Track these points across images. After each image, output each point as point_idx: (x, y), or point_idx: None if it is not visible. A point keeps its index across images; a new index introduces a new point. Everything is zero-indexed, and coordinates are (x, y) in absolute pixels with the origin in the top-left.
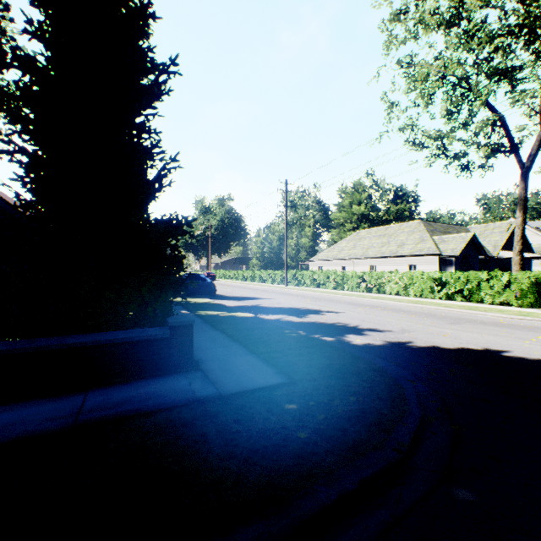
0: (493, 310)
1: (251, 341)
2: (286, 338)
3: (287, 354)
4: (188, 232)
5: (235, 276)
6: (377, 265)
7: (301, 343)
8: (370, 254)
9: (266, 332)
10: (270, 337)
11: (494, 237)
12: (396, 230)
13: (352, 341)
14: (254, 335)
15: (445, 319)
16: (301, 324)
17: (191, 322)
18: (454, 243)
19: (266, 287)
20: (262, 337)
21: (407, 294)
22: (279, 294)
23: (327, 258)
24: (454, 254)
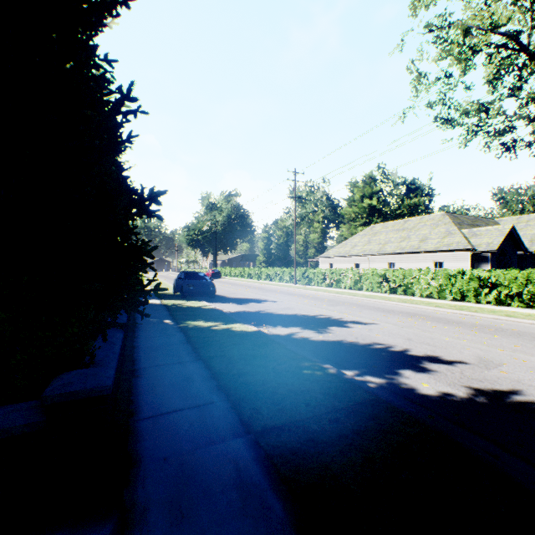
0: None
1: (248, 389)
2: (306, 383)
3: (315, 437)
4: (153, 211)
5: (241, 274)
6: (396, 262)
7: (334, 398)
8: (388, 249)
9: (273, 366)
10: (280, 380)
11: (529, 231)
12: (417, 223)
13: (418, 389)
14: (253, 373)
15: (524, 337)
16: (323, 345)
17: (101, 391)
18: (489, 237)
19: (273, 286)
20: (266, 380)
21: (443, 297)
22: (288, 295)
23: (339, 254)
24: (490, 248)
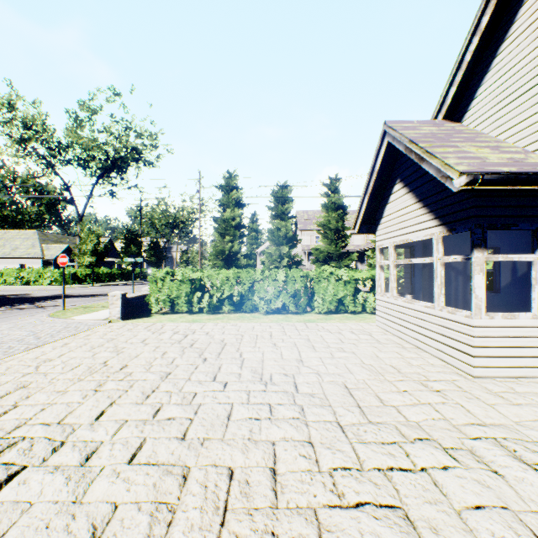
0: (36, 287)
1: None
2: None
3: None
4: None
5: None
6: None
7: None
8: None
9: None
10: None
11: None
12: (16, 235)
13: None
14: None
15: None
16: None
17: None
18: (55, 251)
19: None
20: None
21: None
22: None
23: None
24: (53, 258)
